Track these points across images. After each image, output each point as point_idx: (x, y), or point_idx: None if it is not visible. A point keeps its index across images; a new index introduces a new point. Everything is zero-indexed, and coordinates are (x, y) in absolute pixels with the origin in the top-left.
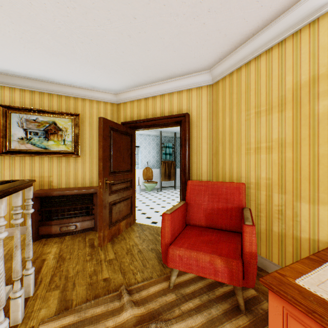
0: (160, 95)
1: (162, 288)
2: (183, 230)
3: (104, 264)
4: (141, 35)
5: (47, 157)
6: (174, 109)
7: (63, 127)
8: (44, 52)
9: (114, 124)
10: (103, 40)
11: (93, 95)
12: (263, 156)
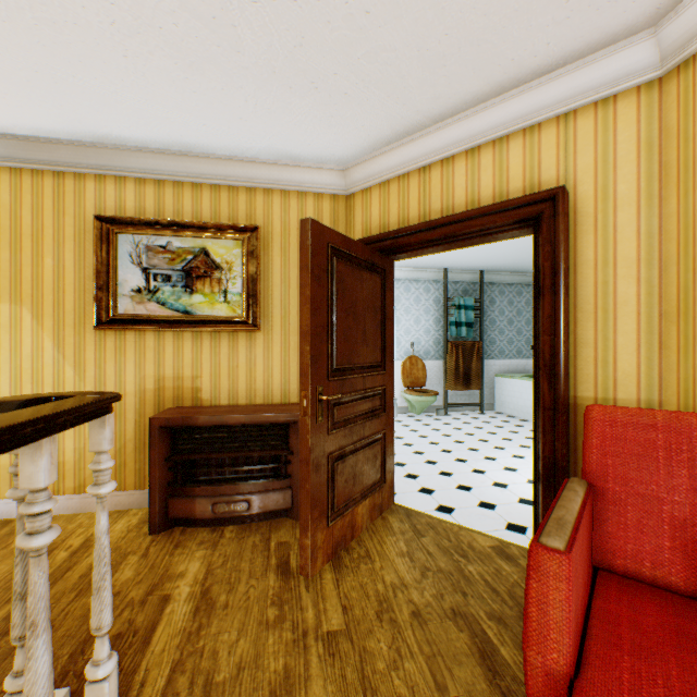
0: (465, 152)
1: None
2: (594, 598)
3: (313, 649)
4: None
5: (190, 331)
6: (512, 184)
7: (223, 260)
8: (169, 62)
9: (339, 240)
10: None
11: (288, 179)
12: None
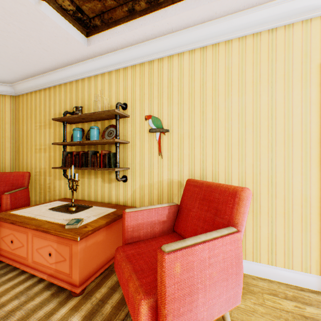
0: None
1: None
2: None
3: None
4: None
5: None
6: None
7: None
8: None
9: None
10: None
11: None
12: (43, 154)
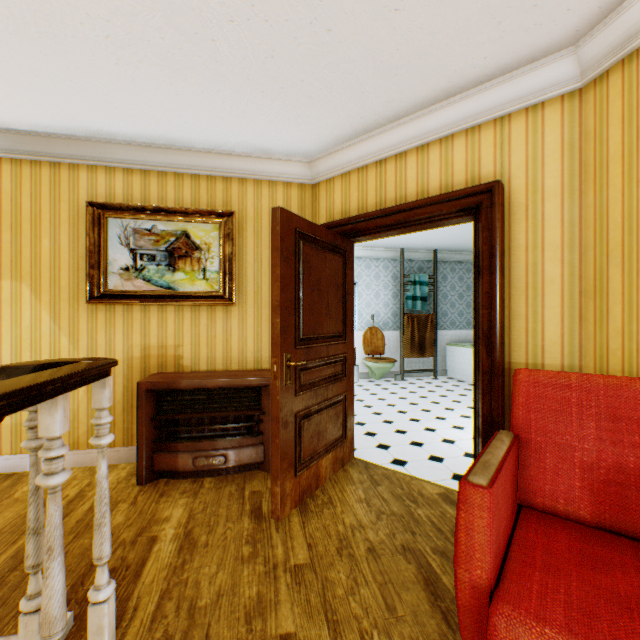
0: (415, 148)
1: None
2: (516, 529)
3: (282, 579)
4: None
5: (173, 305)
6: (456, 177)
7: (203, 242)
8: (156, 70)
9: (305, 226)
10: (280, 1)
11: (260, 169)
12: None
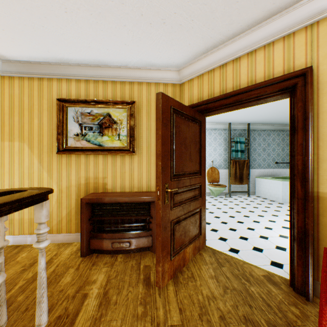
0: (246, 54)
1: None
2: None
3: None
4: None
5: (102, 155)
6: (276, 69)
7: (118, 119)
8: (88, 13)
9: (176, 105)
10: None
11: (150, 76)
12: None
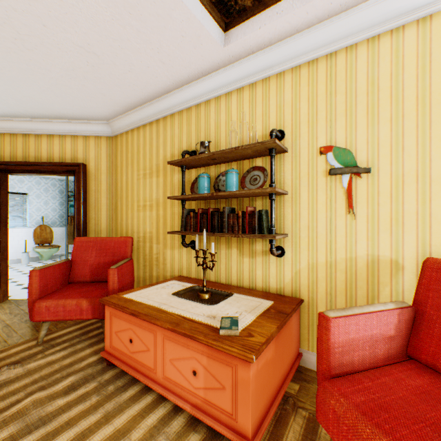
0: (47, 135)
1: (29, 346)
2: (62, 287)
3: None
4: (4, 72)
5: None
6: (67, 155)
7: None
8: None
9: None
10: None
11: None
12: (148, 213)
